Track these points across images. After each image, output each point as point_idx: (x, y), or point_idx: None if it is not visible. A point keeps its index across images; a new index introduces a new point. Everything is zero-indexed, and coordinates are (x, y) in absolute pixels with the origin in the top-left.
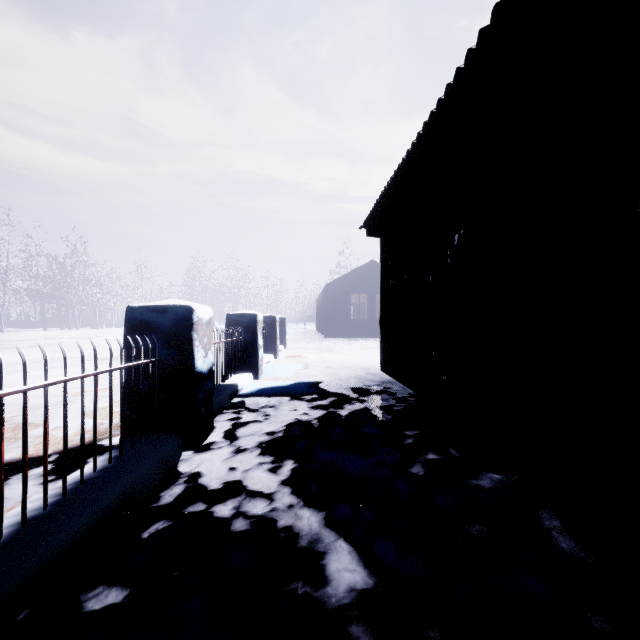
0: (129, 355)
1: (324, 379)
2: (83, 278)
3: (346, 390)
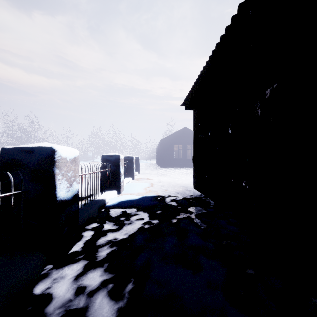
0: (2, 187)
1: (160, 194)
2: (36, 137)
3: (174, 202)
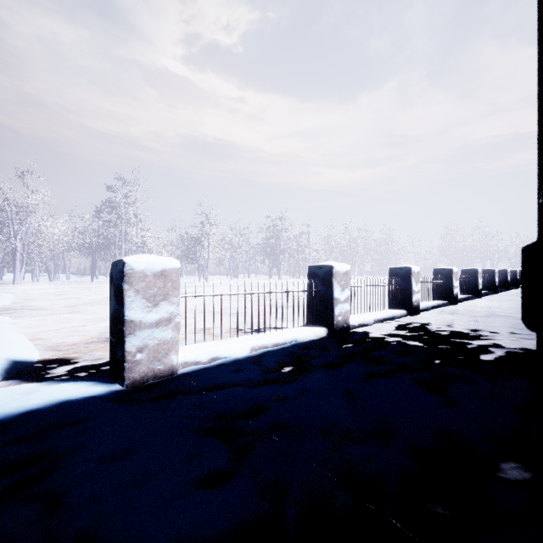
0: None
1: None
2: (391, 250)
3: None
